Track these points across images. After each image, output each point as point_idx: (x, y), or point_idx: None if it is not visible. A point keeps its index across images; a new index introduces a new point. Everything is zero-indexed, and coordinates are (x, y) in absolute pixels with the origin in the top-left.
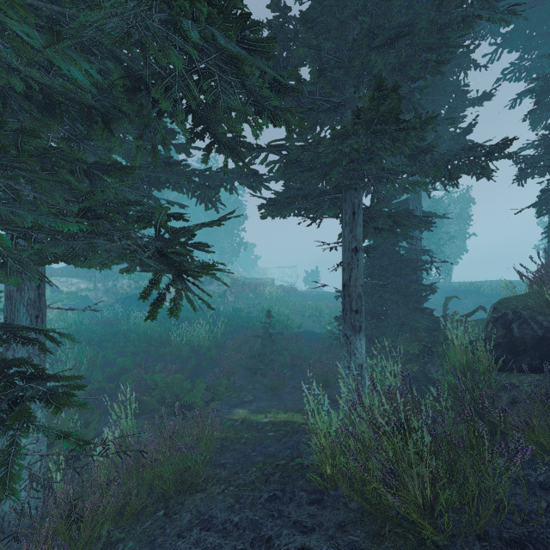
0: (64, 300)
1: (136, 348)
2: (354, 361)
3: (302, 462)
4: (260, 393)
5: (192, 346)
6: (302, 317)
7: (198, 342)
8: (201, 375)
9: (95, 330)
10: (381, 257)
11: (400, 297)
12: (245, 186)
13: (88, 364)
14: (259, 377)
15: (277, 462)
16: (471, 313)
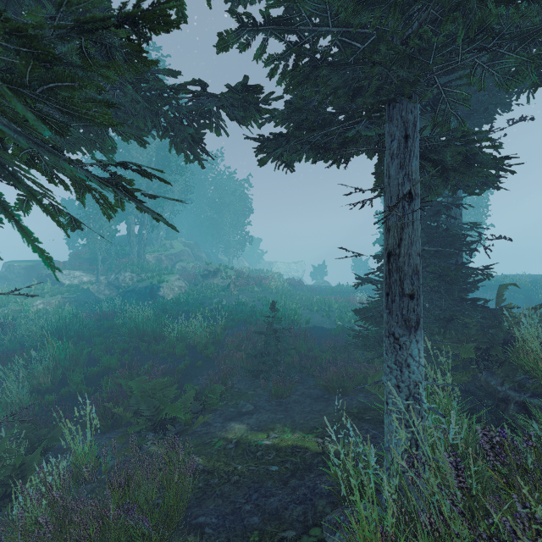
0: (65, 293)
1: (126, 344)
2: (407, 377)
3: (321, 539)
4: (263, 401)
5: (188, 343)
6: (309, 312)
7: (195, 338)
8: (195, 376)
9: (87, 324)
10: None
11: (441, 285)
12: (237, 121)
13: (70, 362)
14: (262, 382)
15: (281, 534)
16: (541, 304)
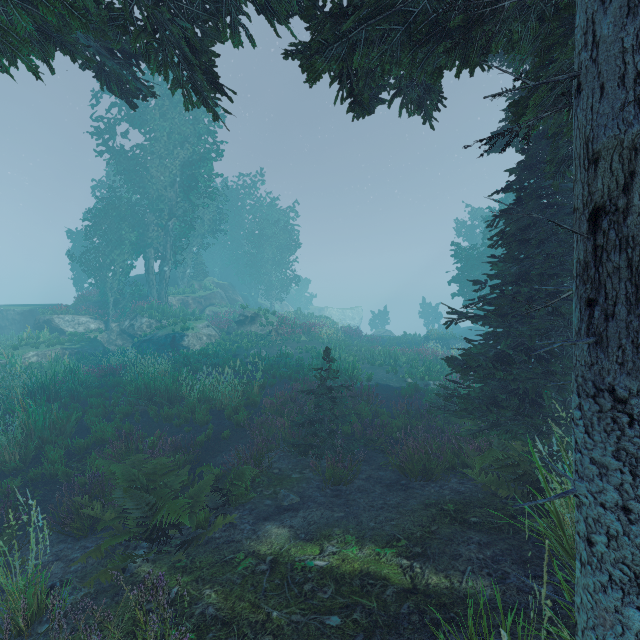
0: (66, 343)
1: (131, 407)
2: None
3: None
4: (313, 489)
5: (213, 405)
6: (370, 366)
7: (223, 399)
8: (219, 452)
9: (84, 380)
10: (544, 242)
11: None
12: (268, 12)
13: (51, 432)
14: (311, 462)
15: None
16: None
